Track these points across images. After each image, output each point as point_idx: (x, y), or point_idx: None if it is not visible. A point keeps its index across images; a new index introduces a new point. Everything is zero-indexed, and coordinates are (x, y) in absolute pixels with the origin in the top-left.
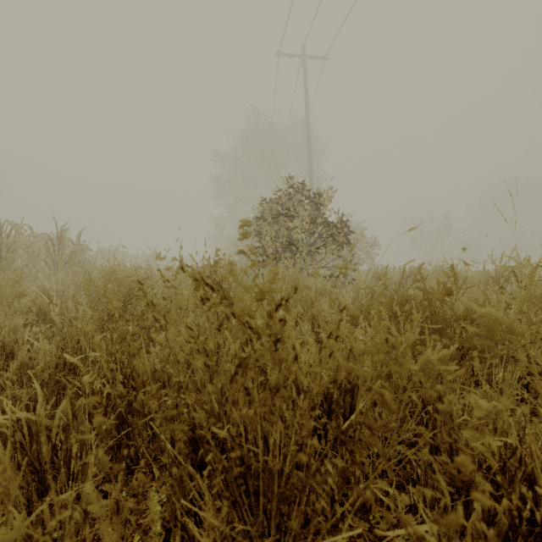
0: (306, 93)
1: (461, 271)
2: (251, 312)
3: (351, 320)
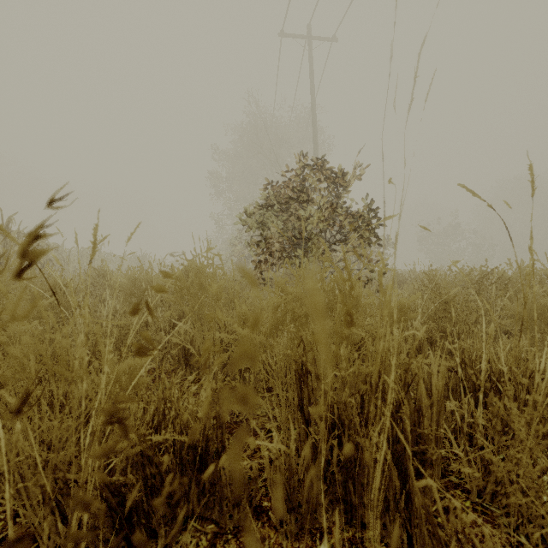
0: (311, 78)
1: None
2: None
3: None
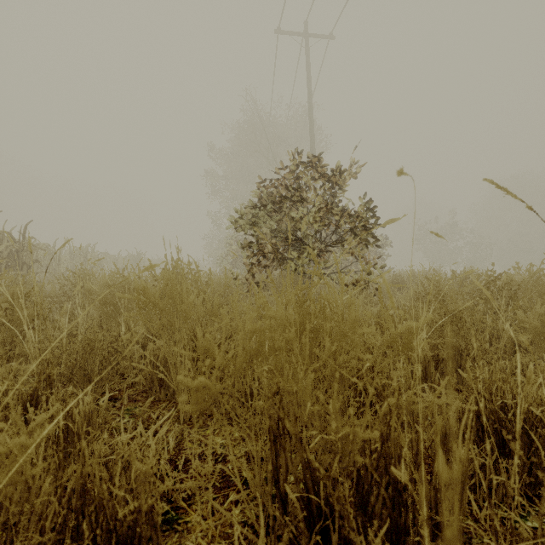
0: (308, 75)
1: None
2: None
3: None
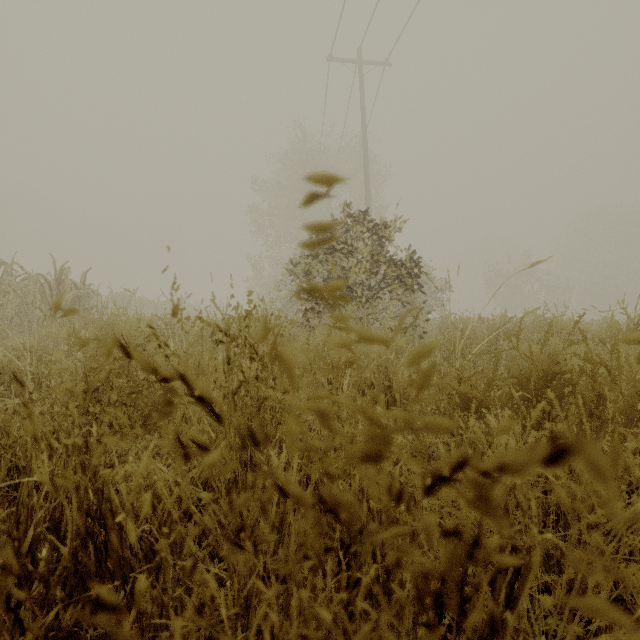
0: (362, 106)
1: (569, 322)
2: (344, 498)
3: (461, 403)
